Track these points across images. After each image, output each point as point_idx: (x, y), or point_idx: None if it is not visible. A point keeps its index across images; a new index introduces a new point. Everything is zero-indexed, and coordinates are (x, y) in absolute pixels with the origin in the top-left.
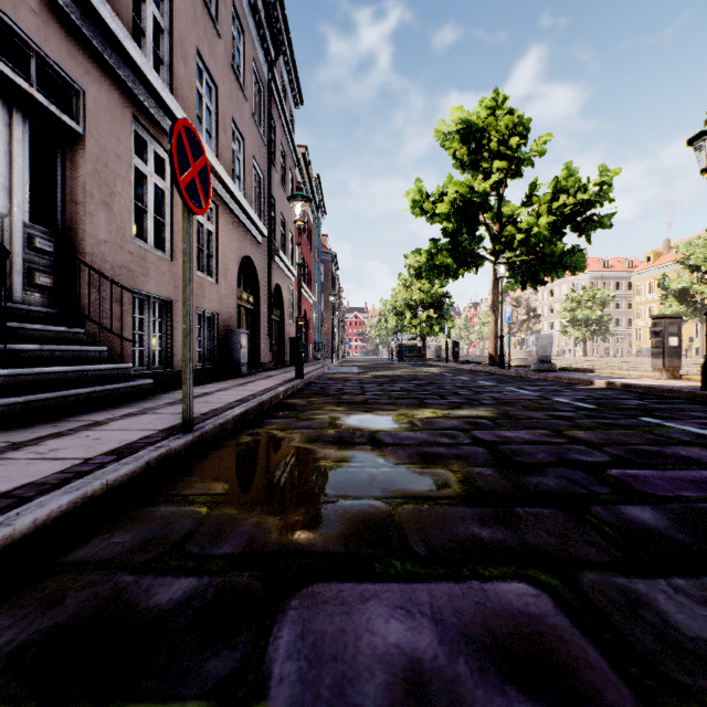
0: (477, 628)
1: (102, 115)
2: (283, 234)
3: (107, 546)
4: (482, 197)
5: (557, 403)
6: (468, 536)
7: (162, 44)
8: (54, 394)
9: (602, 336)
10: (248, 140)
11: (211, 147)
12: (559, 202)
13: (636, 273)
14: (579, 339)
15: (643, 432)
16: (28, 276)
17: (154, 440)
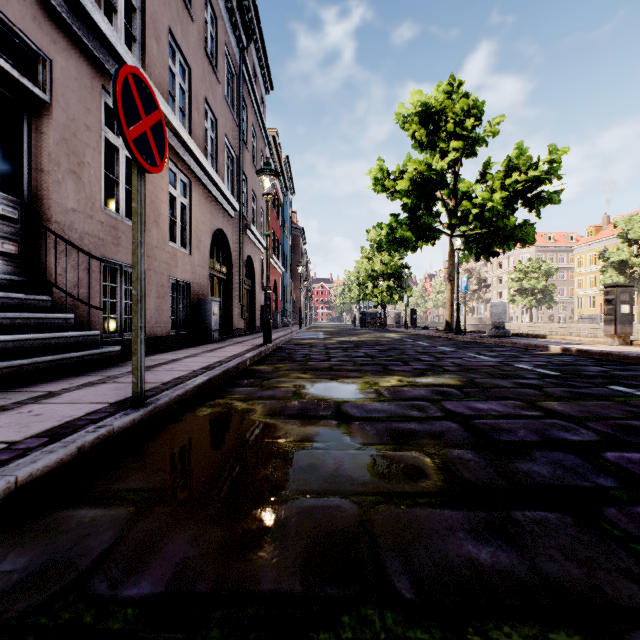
0: None
1: (70, 85)
2: (254, 210)
3: None
4: (439, 174)
5: (520, 370)
6: (464, 560)
7: (135, 22)
8: (9, 364)
9: (547, 304)
10: (220, 120)
11: (184, 124)
12: (512, 179)
13: (578, 246)
14: (526, 307)
15: (619, 403)
16: None
17: (99, 416)
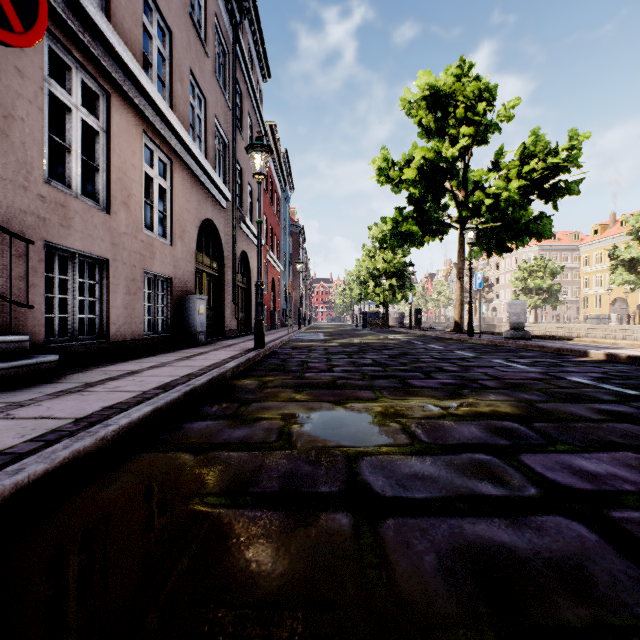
0: None
1: None
2: (250, 203)
3: None
4: (449, 162)
5: (581, 386)
6: None
7: None
8: None
9: (552, 304)
10: (209, 99)
11: (164, 96)
12: (530, 166)
13: (584, 245)
14: (531, 307)
15: None
16: None
17: None
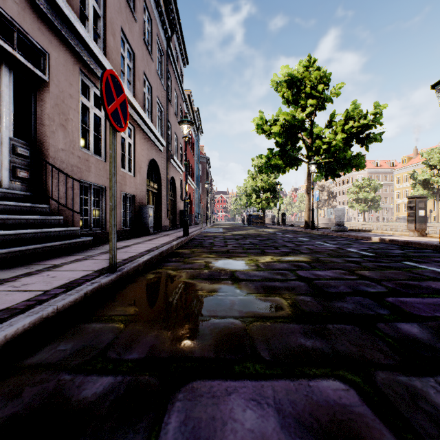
0: (307, 415)
1: (60, 69)
2: (176, 145)
3: (55, 352)
4: (300, 122)
5: (349, 252)
6: (297, 345)
7: (99, 25)
8: (28, 247)
9: (375, 209)
10: (153, 86)
11: (130, 90)
12: (349, 125)
13: (396, 170)
14: (360, 211)
15: (406, 271)
16: (12, 171)
17: (90, 277)
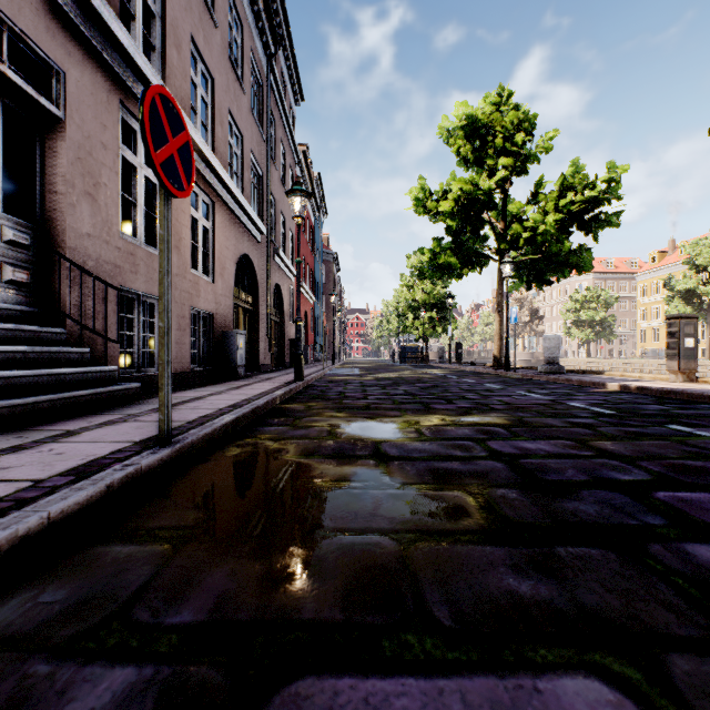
0: None
1: (85, 99)
2: (283, 233)
3: (30, 609)
4: (487, 194)
5: (573, 408)
6: (504, 592)
7: (154, 29)
8: (24, 401)
9: (606, 337)
10: (246, 135)
11: (207, 140)
12: (566, 199)
13: (641, 274)
14: (583, 341)
15: (677, 443)
16: (1, 271)
17: (125, 455)
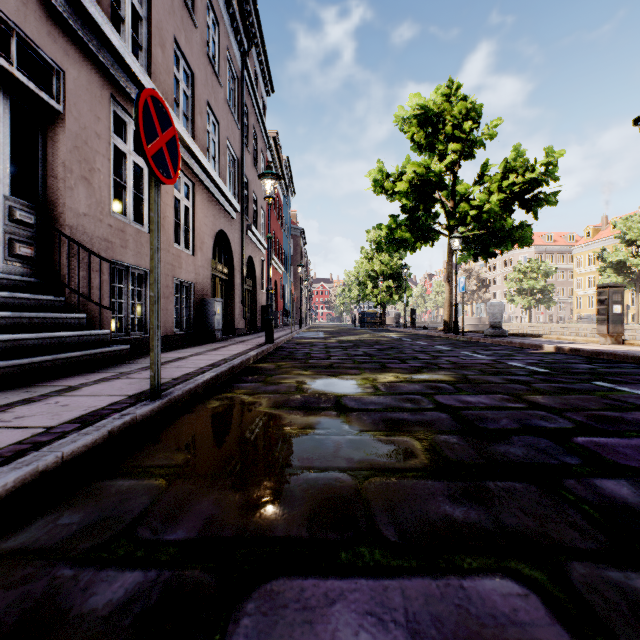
0: None
1: (81, 95)
2: (255, 211)
3: (53, 529)
4: (438, 176)
5: (511, 367)
6: (440, 516)
7: (141, 31)
8: (30, 360)
9: (546, 304)
10: (222, 124)
11: (188, 129)
12: (509, 181)
13: (577, 247)
14: (525, 307)
15: (599, 397)
16: (9, 247)
17: (121, 406)
